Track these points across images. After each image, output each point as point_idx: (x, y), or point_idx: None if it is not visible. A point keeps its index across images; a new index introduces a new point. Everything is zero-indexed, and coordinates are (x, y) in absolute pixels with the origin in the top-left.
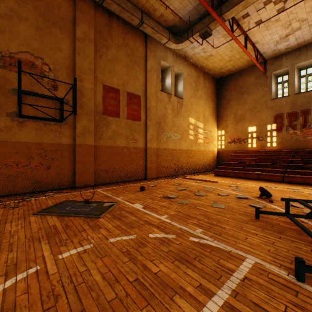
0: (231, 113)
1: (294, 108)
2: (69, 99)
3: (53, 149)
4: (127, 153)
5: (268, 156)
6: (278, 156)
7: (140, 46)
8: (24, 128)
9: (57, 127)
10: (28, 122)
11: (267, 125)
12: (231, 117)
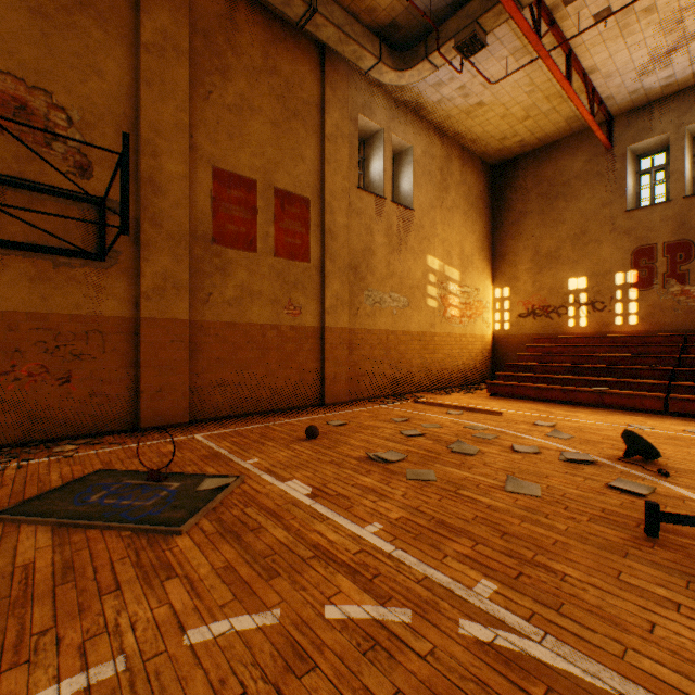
0: (527, 247)
1: (682, 233)
2: None
3: (79, 330)
4: (275, 340)
5: (620, 349)
6: (644, 349)
7: (307, 75)
8: None
9: (91, 274)
10: (8, 257)
11: (616, 272)
12: (526, 256)
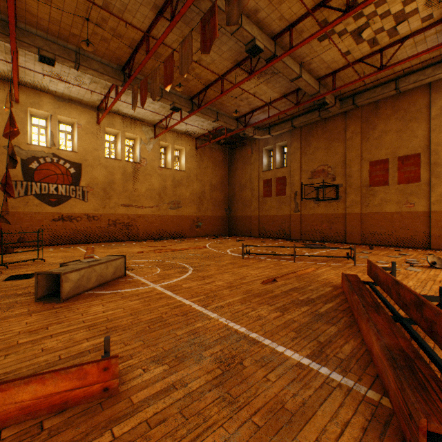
0: None
1: None
2: (342, 183)
3: (332, 217)
4: (398, 218)
5: None
6: None
7: (418, 97)
8: (319, 206)
9: (335, 203)
10: (321, 203)
11: None
12: None
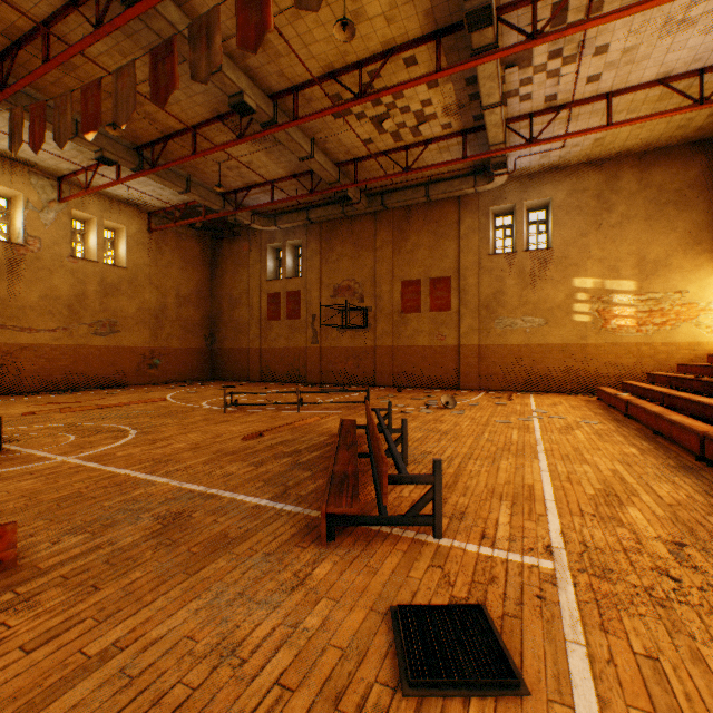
0: None
1: None
2: (372, 306)
3: (361, 351)
4: (430, 353)
5: None
6: None
7: (449, 210)
8: (345, 336)
9: (364, 333)
10: (346, 331)
11: None
12: None
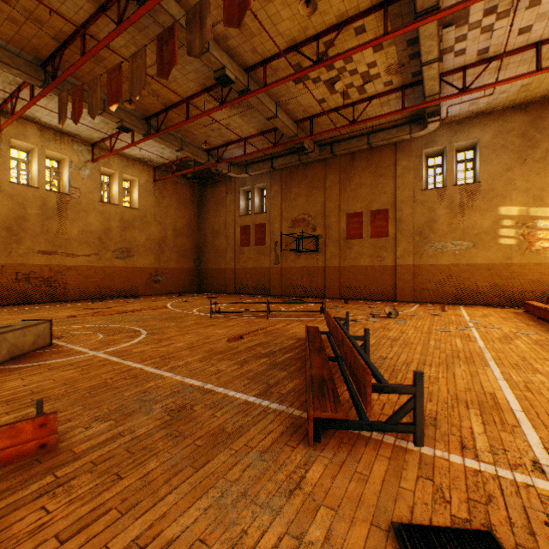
0: None
1: None
2: (322, 234)
3: (313, 270)
4: (371, 272)
5: None
6: None
7: (387, 154)
8: (300, 258)
9: (316, 256)
10: (302, 254)
11: None
12: None
